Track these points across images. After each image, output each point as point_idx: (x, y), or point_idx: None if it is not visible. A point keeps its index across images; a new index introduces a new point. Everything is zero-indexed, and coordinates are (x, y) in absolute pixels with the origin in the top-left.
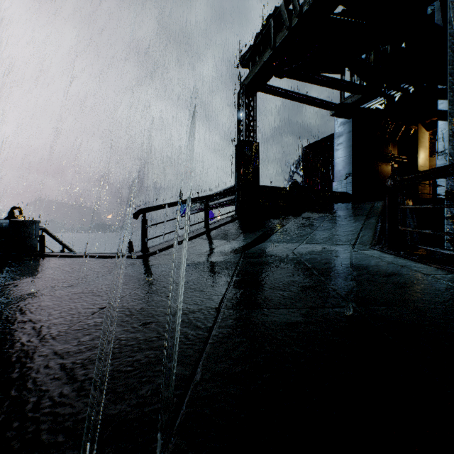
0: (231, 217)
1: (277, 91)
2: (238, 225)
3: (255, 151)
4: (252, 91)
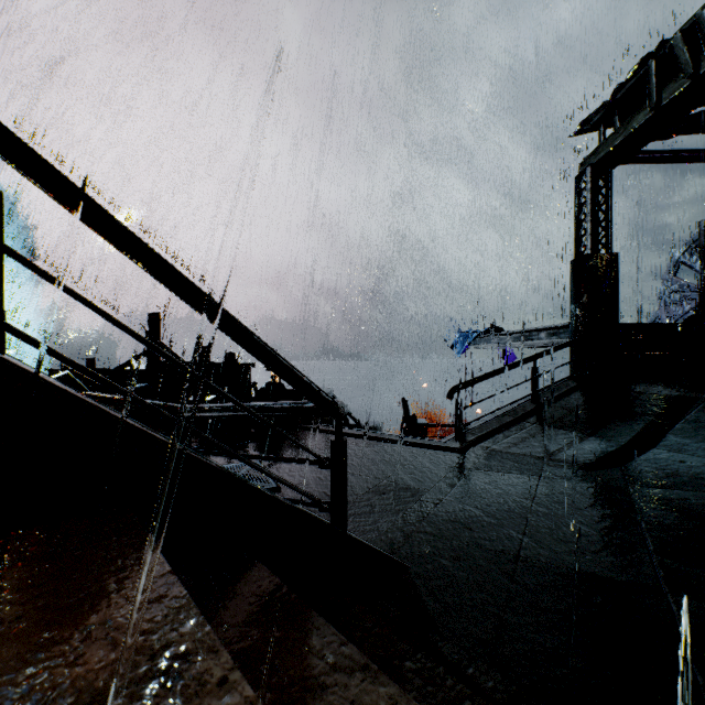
0: (570, 381)
1: (652, 157)
2: (590, 402)
3: (611, 269)
4: (603, 172)
